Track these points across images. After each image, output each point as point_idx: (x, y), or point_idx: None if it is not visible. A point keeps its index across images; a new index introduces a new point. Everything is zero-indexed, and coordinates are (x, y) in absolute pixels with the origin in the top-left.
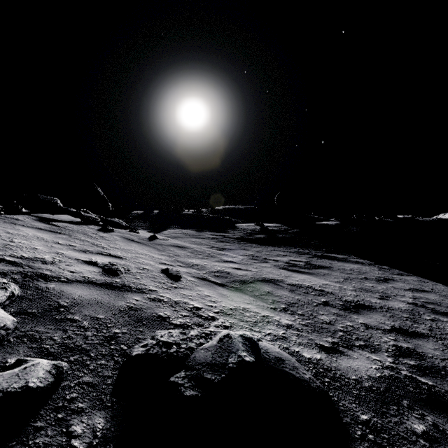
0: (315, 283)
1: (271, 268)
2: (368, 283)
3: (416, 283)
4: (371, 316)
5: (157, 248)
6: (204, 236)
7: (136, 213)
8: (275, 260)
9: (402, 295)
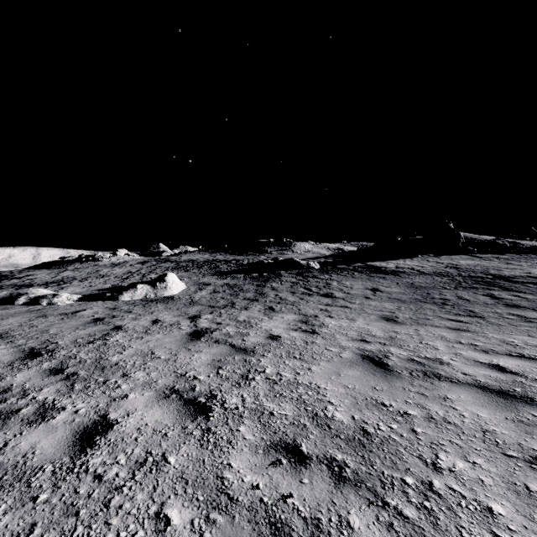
0: None
1: None
2: None
3: None
4: None
5: None
6: None
7: None
8: None
9: None
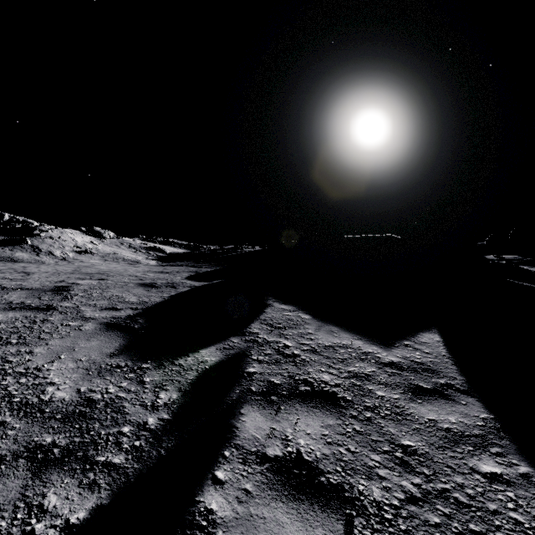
0: None
1: None
2: None
3: None
4: None
5: None
6: None
7: None
8: None
9: None
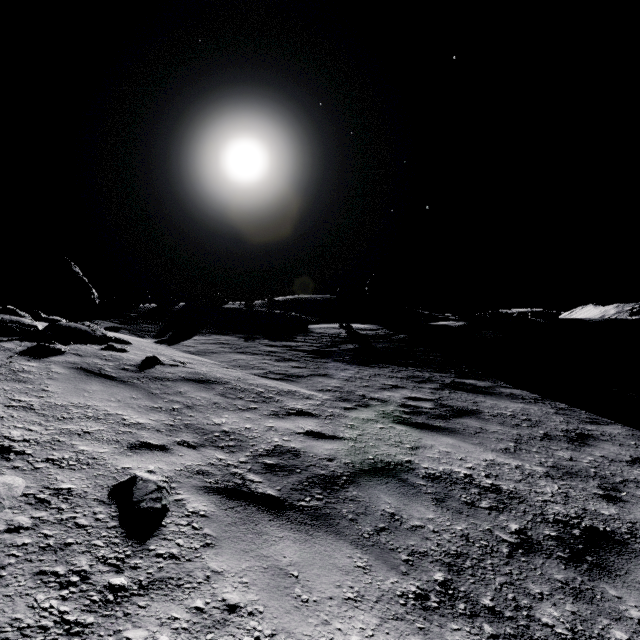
0: (472, 462)
1: (380, 423)
2: (559, 449)
3: (632, 442)
4: (638, 577)
5: (150, 391)
6: (255, 348)
7: (146, 308)
8: (381, 399)
9: (633, 479)
